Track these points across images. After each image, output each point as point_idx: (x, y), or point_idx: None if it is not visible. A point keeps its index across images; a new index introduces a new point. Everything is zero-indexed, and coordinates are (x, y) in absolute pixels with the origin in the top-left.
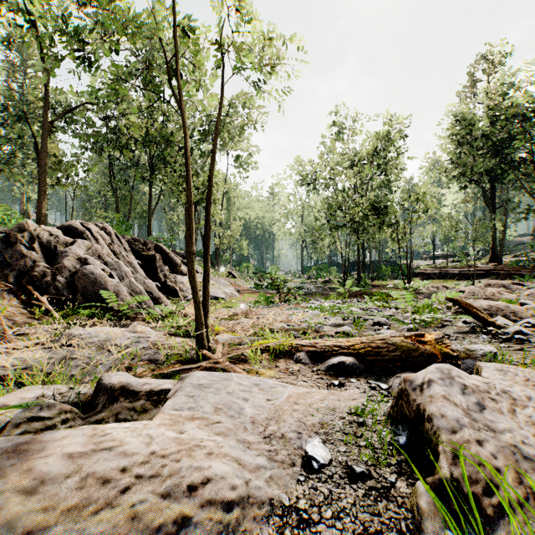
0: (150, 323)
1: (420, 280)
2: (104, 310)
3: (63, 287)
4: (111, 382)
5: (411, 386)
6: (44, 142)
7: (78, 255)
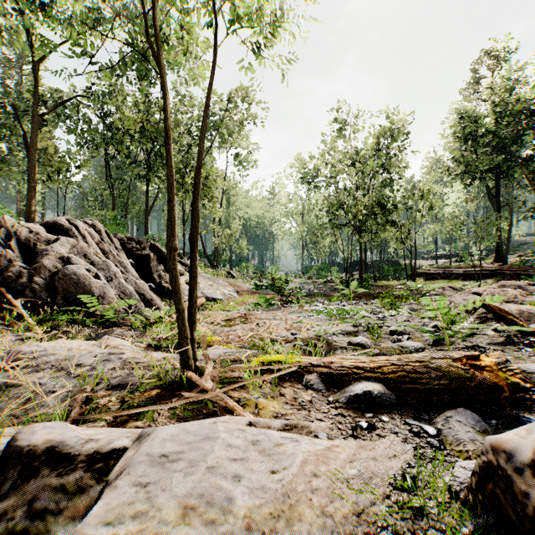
0: (136, 329)
1: (423, 280)
2: (88, 314)
3: (41, 290)
4: (32, 442)
5: (511, 464)
6: (34, 136)
7: (61, 254)
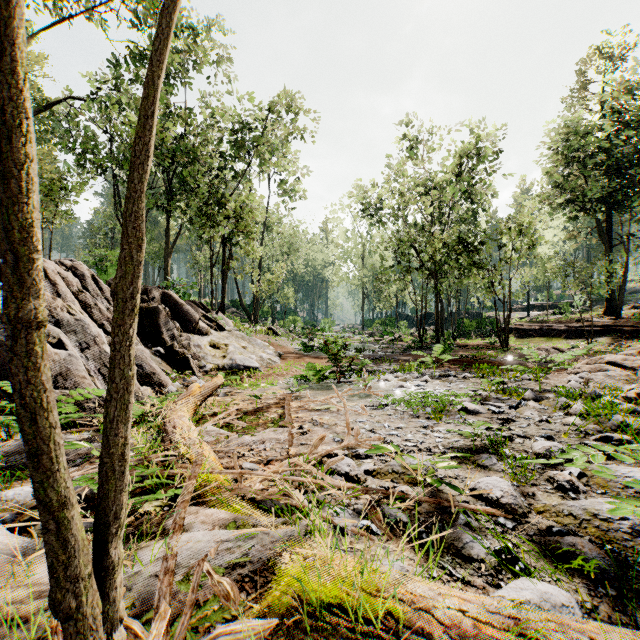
0: (98, 438)
1: (514, 338)
2: None
3: None
4: None
5: None
6: None
7: None
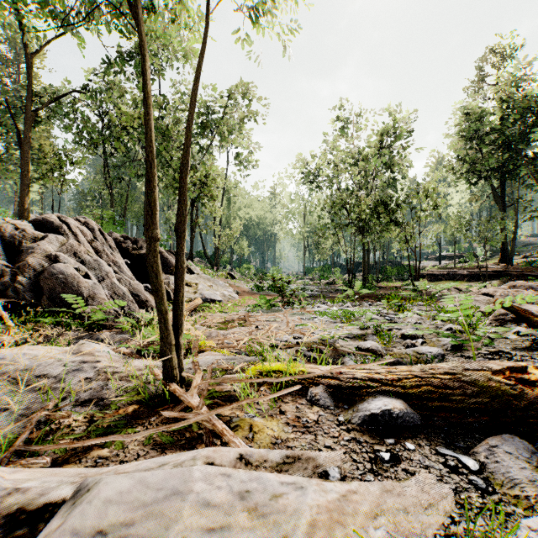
0: (125, 332)
1: (427, 281)
2: (76, 316)
3: (25, 290)
4: None
5: None
6: (28, 133)
7: (49, 252)
